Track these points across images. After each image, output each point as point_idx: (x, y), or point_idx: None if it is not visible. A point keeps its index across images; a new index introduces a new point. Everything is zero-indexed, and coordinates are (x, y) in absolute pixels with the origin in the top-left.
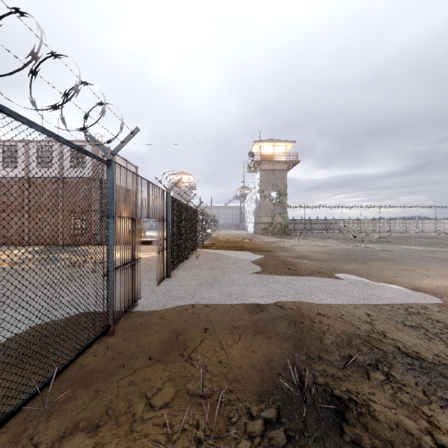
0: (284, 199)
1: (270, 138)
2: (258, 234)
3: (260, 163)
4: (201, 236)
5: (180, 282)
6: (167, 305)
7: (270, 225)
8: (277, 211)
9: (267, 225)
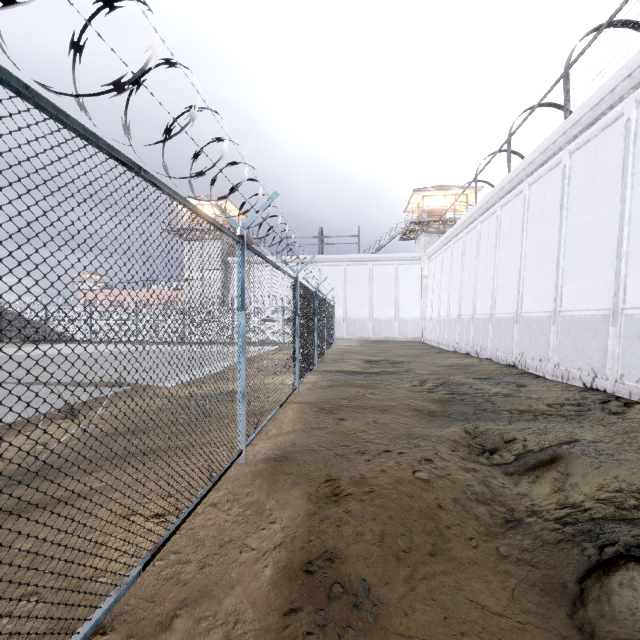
0: None
1: None
2: None
3: None
4: None
5: None
6: None
7: None
8: None
9: None
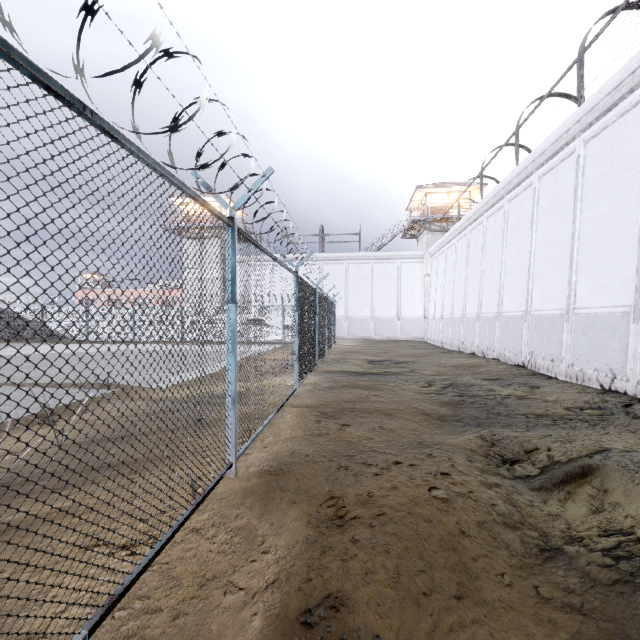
0: None
1: None
2: None
3: None
4: None
5: None
6: None
7: None
8: None
9: None
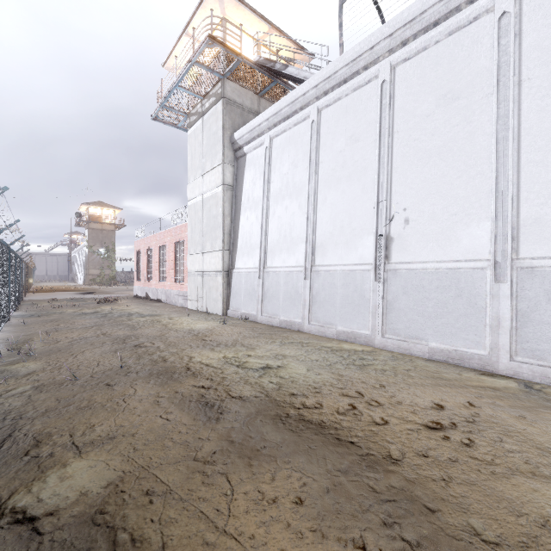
0: (112, 254)
1: (99, 201)
2: (87, 284)
3: (89, 222)
4: (29, 285)
5: (33, 297)
6: (34, 299)
7: (99, 276)
8: (106, 264)
9: (96, 276)
